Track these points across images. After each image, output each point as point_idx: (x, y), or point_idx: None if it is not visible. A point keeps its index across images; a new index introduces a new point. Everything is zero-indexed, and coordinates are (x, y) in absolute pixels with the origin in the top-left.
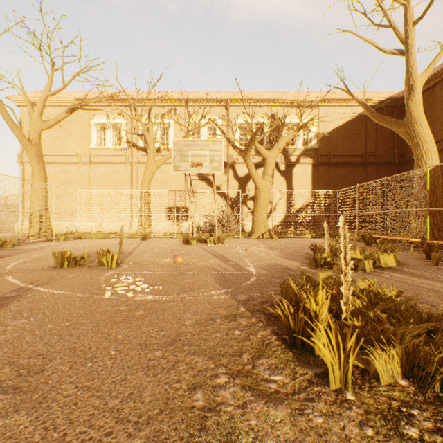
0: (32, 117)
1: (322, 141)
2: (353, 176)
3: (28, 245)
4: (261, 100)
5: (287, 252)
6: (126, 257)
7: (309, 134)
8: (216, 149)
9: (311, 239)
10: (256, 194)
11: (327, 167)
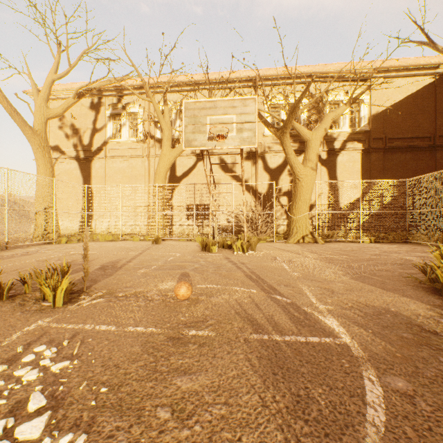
0: (36, 104)
1: (375, 121)
2: (417, 164)
3: (16, 249)
4: (298, 75)
5: (363, 270)
6: (106, 277)
7: (358, 114)
8: (246, 112)
9: (371, 244)
10: (295, 187)
11: (382, 153)
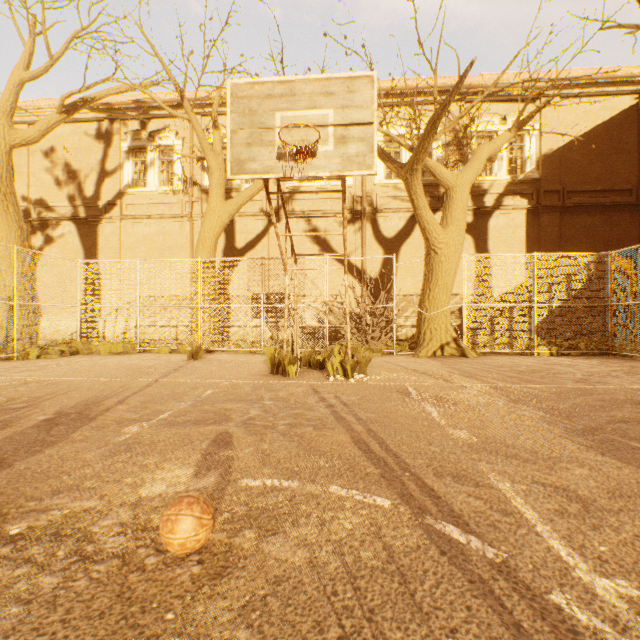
0: None
1: (547, 164)
2: (611, 232)
3: None
4: (428, 90)
5: (591, 420)
6: (38, 450)
7: (520, 153)
8: (354, 105)
9: (554, 358)
10: (428, 263)
11: (558, 214)
